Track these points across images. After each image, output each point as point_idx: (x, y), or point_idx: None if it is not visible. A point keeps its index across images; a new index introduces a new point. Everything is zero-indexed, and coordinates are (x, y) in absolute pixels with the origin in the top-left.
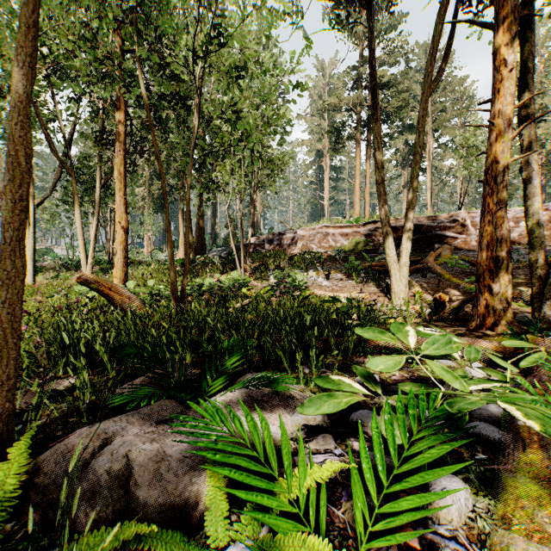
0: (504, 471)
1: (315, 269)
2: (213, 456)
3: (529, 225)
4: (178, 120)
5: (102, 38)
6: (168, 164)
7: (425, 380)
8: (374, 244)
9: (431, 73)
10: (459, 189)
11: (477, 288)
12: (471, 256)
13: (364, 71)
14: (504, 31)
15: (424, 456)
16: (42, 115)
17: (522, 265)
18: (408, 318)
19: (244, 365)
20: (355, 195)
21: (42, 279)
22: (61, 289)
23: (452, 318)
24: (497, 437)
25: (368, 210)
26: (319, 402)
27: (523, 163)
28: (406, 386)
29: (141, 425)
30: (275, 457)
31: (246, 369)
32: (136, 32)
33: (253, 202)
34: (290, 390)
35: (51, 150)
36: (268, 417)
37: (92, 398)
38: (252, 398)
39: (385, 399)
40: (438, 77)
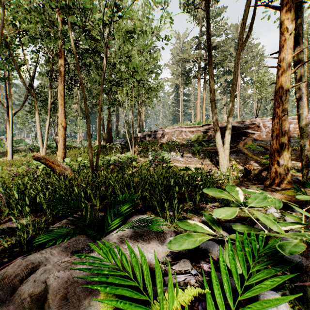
0: (307, 287)
1: (175, 151)
2: (104, 289)
3: (300, 125)
4: (96, 65)
5: (46, 10)
6: (90, 90)
7: (244, 218)
8: (208, 137)
9: (242, 38)
10: (255, 107)
11: (270, 162)
12: (263, 143)
13: (202, 39)
14: (286, 11)
15: (260, 286)
16: (16, 61)
17: (293, 149)
18: (230, 180)
19: (132, 209)
20: (197, 109)
21: (17, 157)
22: (25, 163)
23: (255, 180)
24: (298, 261)
25: (204, 118)
26: (182, 240)
27: (296, 89)
28: (238, 227)
29: (60, 256)
30: (151, 286)
31: (134, 212)
32: (67, 7)
33: (139, 113)
34: (161, 226)
35: (21, 82)
36: (147, 246)
37: (33, 233)
38: (137, 233)
39: (226, 238)
40: (246, 40)
